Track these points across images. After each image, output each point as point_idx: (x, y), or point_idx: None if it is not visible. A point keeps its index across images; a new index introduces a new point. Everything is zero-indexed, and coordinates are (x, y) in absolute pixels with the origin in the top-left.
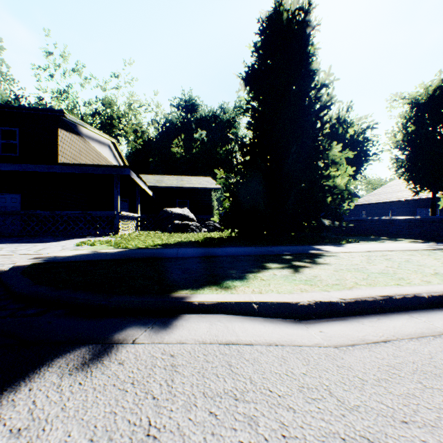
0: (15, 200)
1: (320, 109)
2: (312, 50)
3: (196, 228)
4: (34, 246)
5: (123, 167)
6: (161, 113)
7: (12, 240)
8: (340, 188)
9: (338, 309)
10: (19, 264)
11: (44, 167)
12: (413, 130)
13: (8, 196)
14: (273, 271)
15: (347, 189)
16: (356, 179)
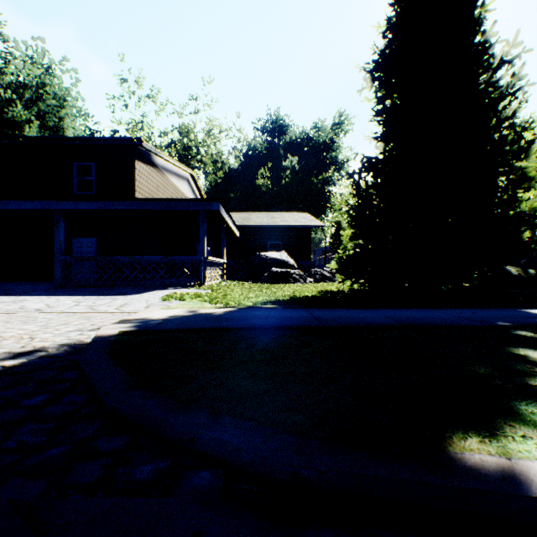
0: (91, 244)
1: (497, 98)
2: (481, 14)
3: (299, 277)
4: (114, 299)
5: (211, 201)
6: (244, 138)
7: (88, 291)
8: None
9: None
10: (102, 333)
11: (122, 204)
12: None
13: (84, 241)
14: None
15: None
16: None
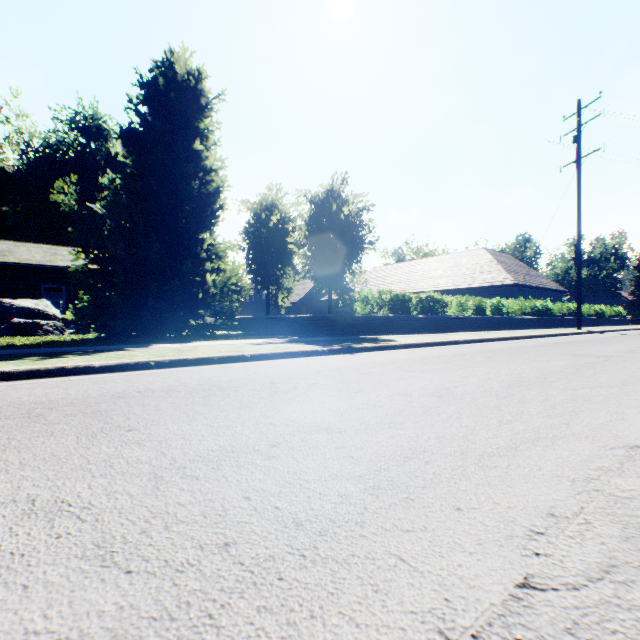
0: None
1: (208, 195)
2: (204, 125)
3: (54, 328)
4: None
5: None
6: (29, 130)
7: None
8: (209, 285)
9: (12, 376)
10: None
11: None
12: (307, 230)
13: None
14: (14, 361)
15: (227, 285)
16: (284, 272)
